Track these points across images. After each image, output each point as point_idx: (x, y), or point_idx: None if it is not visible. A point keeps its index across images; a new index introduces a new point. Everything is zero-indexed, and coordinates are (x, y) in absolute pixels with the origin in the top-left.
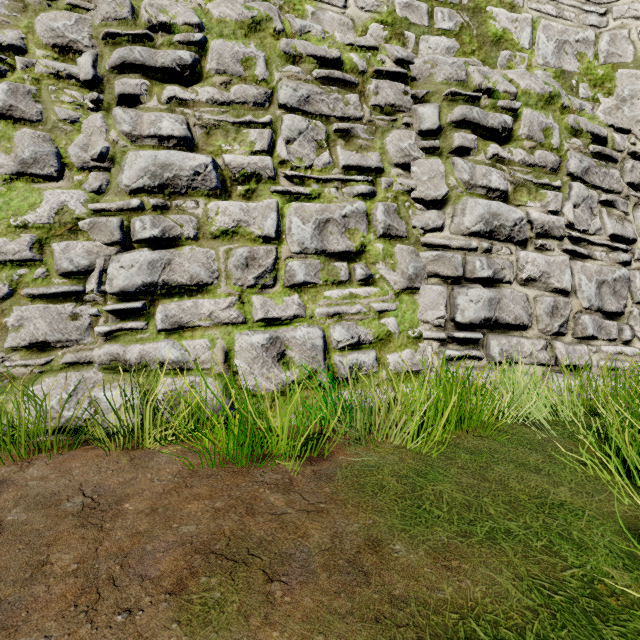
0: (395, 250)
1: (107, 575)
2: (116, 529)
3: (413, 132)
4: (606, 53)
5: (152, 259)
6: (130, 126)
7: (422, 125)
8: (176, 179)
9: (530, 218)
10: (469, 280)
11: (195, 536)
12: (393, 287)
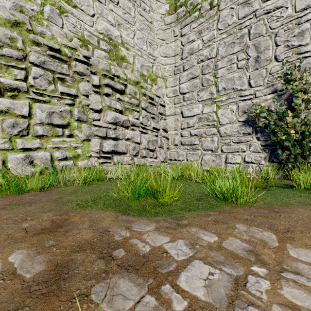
0: (82, 126)
1: None
2: None
3: (90, 84)
4: (155, 72)
5: None
6: None
7: (93, 83)
8: None
9: (129, 120)
10: (108, 138)
11: (3, 204)
12: (81, 139)
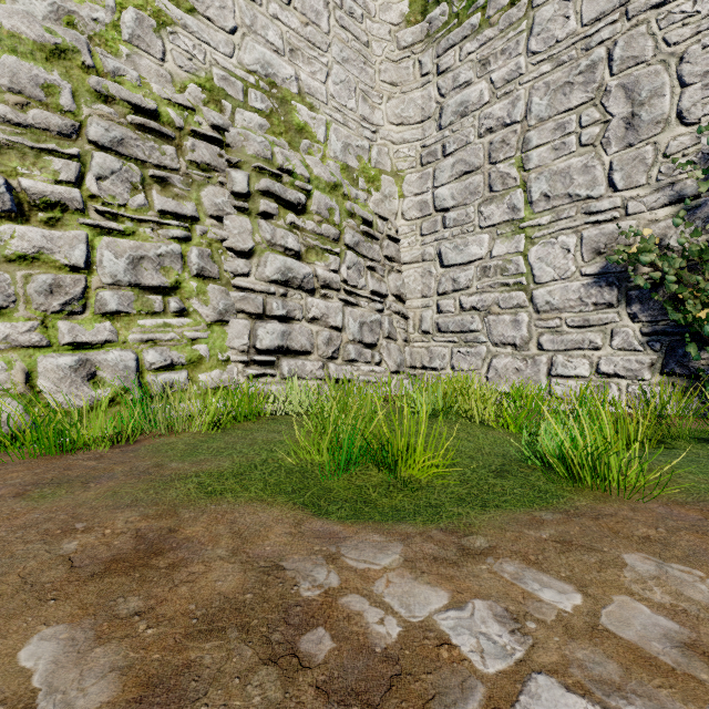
0: (208, 289)
1: None
2: None
3: (227, 191)
4: (376, 160)
5: None
6: None
7: (234, 187)
8: None
9: (317, 273)
10: (269, 317)
11: (23, 482)
12: (205, 319)
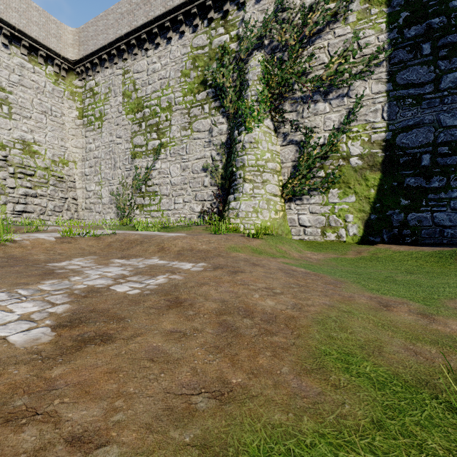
0: (1, 196)
1: None
2: None
3: (7, 172)
4: (67, 158)
5: None
6: None
7: (10, 172)
8: None
9: (38, 192)
10: (20, 203)
11: None
12: (0, 203)
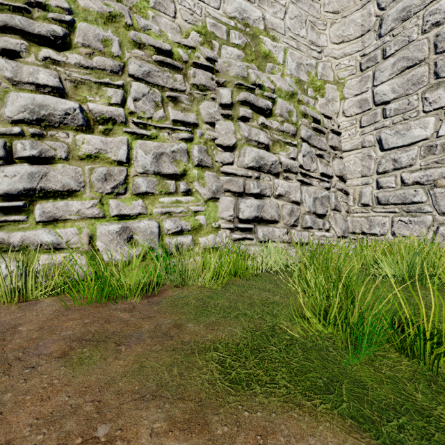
0: (205, 175)
1: (14, 357)
2: (15, 339)
3: (217, 104)
4: (321, 74)
5: (31, 171)
6: (12, 73)
7: (222, 100)
8: (51, 116)
9: (281, 161)
10: (247, 194)
11: (72, 335)
12: (203, 197)
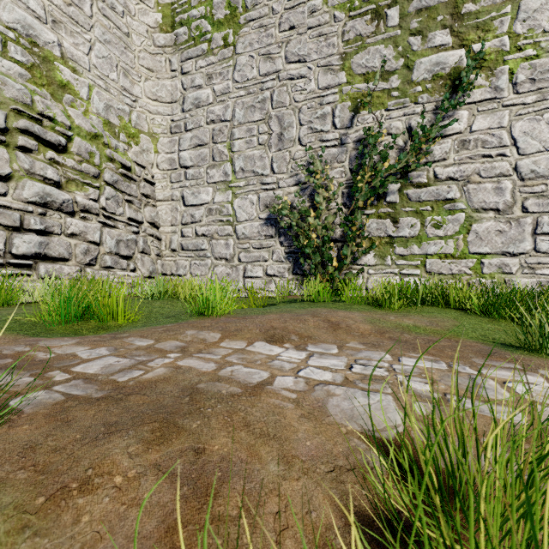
0: None
1: None
2: None
3: None
4: (136, 122)
5: None
6: None
7: None
8: None
9: (77, 200)
10: (27, 230)
11: None
12: None
